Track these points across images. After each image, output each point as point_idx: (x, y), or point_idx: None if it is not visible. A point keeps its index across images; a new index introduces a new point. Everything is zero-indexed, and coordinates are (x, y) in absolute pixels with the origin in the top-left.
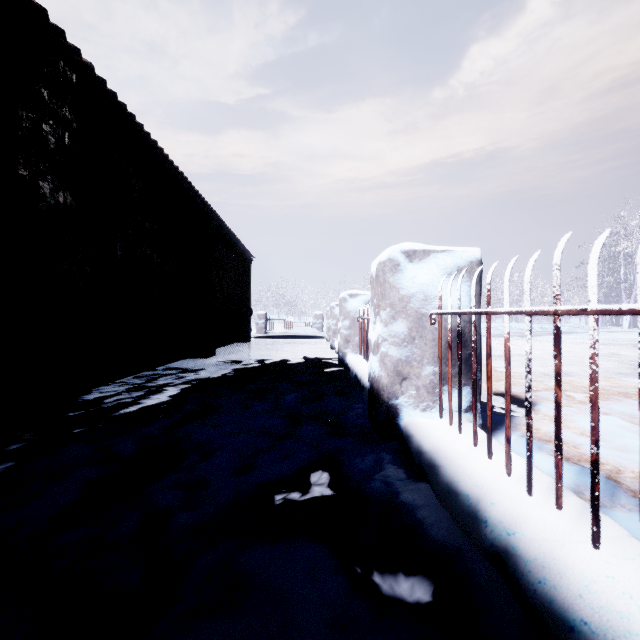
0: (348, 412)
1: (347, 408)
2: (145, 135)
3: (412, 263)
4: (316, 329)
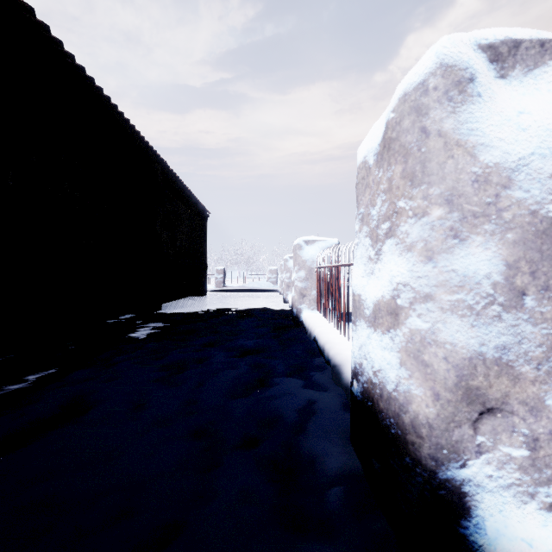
0: (311, 427)
1: (308, 411)
2: (44, 30)
3: (505, 80)
4: (271, 283)
